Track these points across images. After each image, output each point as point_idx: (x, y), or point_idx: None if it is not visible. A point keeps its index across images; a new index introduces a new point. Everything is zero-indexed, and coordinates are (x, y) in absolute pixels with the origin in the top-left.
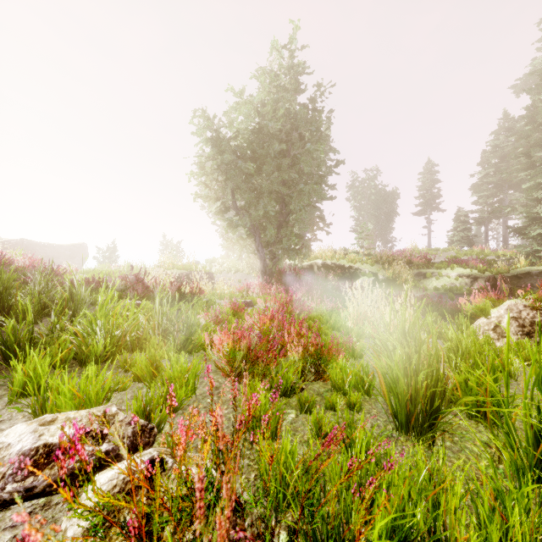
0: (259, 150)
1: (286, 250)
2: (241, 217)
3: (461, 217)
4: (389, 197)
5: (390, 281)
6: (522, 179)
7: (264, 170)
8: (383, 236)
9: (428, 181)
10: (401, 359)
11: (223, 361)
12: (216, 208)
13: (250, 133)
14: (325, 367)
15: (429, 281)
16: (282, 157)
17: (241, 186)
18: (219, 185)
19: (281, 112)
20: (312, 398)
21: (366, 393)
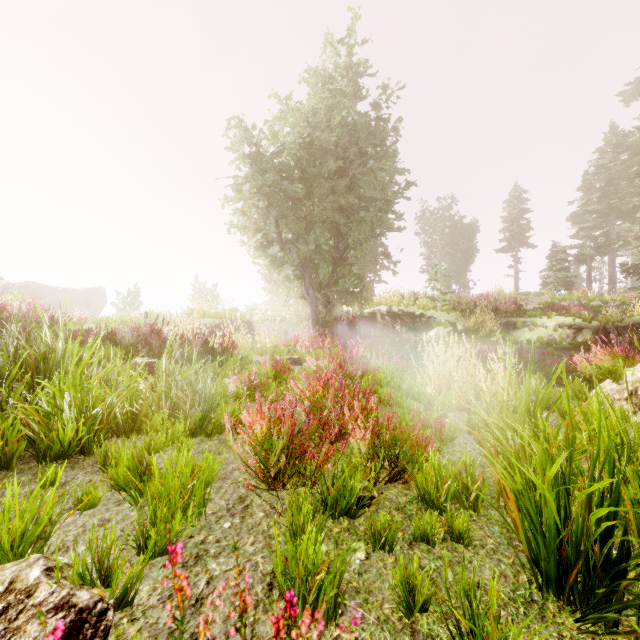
0: (309, 168)
1: (343, 293)
2: (287, 252)
3: (558, 253)
4: (467, 231)
5: (472, 332)
6: (635, 207)
7: (316, 194)
8: (459, 278)
9: (515, 211)
10: (539, 462)
11: (251, 460)
12: (256, 242)
13: (298, 147)
14: (407, 465)
15: (521, 332)
16: (338, 179)
17: (287, 214)
18: (260, 213)
19: (337, 120)
20: (393, 525)
21: (472, 507)
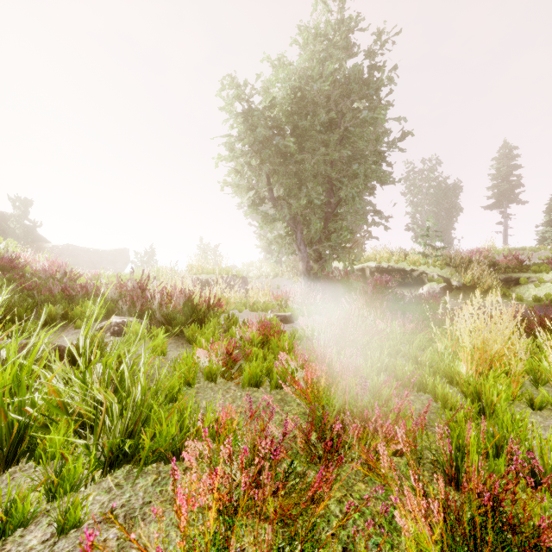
0: (301, 121)
1: (335, 249)
2: (279, 208)
3: None
4: (452, 190)
5: (467, 288)
6: None
7: (308, 147)
8: (444, 236)
9: (505, 168)
10: None
11: None
12: (248, 199)
13: (289, 101)
14: None
15: (524, 289)
16: (329, 134)
17: (279, 170)
18: (252, 170)
19: (330, 68)
20: None
21: None
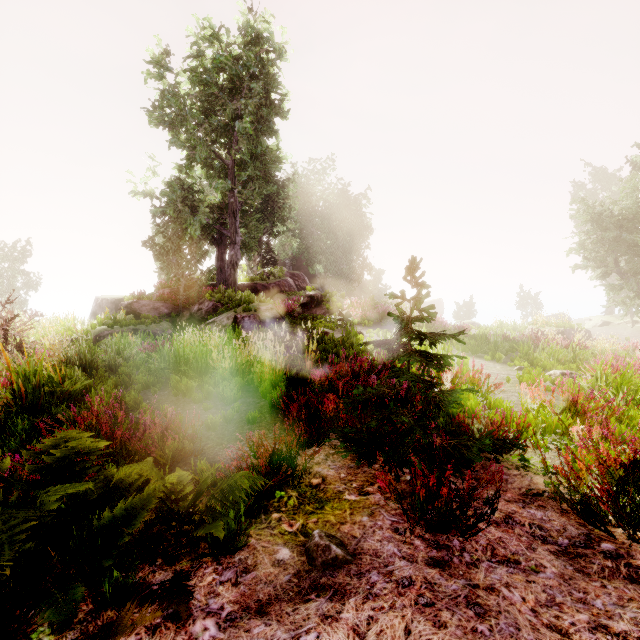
0: None
1: None
2: (626, 282)
3: None
4: None
5: None
6: None
7: None
8: None
9: None
10: None
11: None
12: (595, 276)
13: (636, 205)
14: None
15: None
16: None
17: (626, 254)
18: (599, 256)
19: None
20: None
21: None
